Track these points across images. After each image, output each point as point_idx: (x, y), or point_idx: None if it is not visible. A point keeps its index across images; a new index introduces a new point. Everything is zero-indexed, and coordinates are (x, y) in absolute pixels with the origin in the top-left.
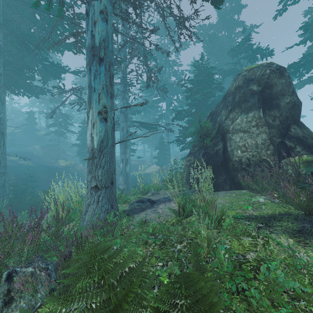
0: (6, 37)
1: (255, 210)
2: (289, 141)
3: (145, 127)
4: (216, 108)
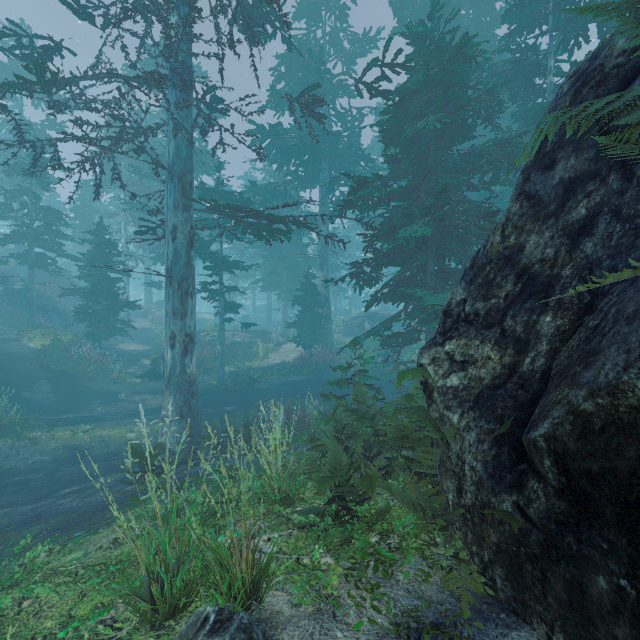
0: None
1: None
2: None
3: (253, 232)
4: None
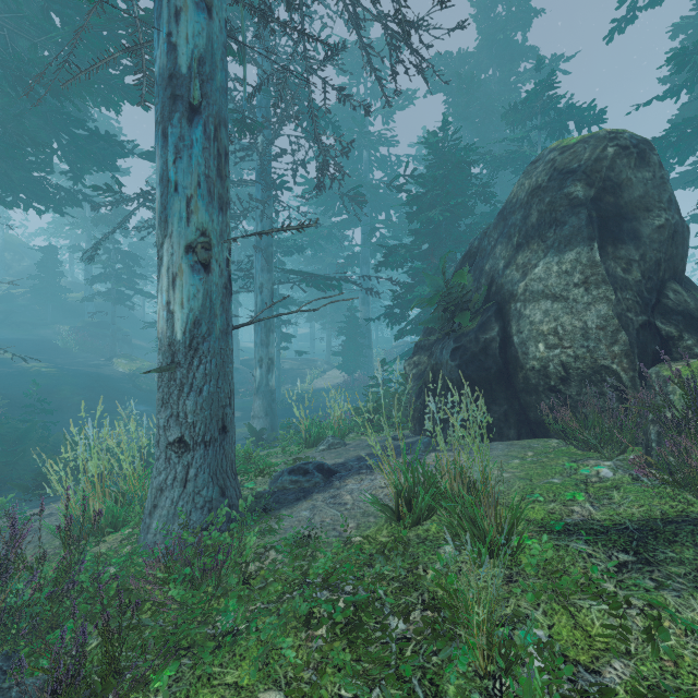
0: None
1: (596, 505)
2: (665, 321)
3: (314, 285)
4: (481, 241)
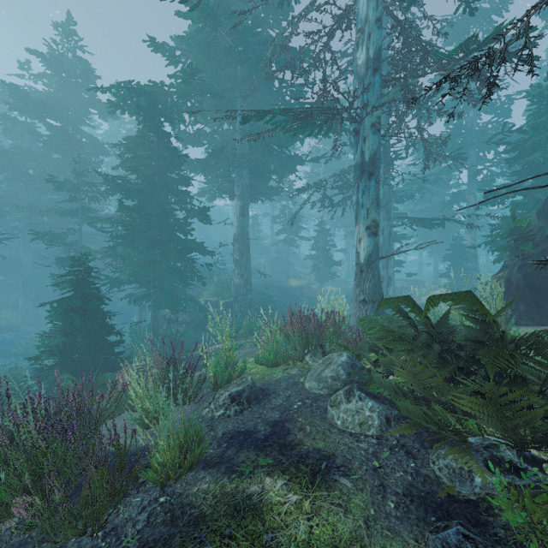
0: (249, 143)
1: None
2: None
3: (421, 225)
4: None
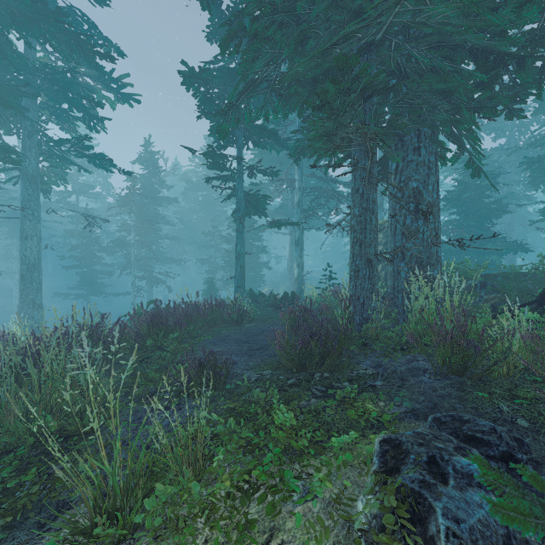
0: None
1: None
2: None
3: None
4: None
